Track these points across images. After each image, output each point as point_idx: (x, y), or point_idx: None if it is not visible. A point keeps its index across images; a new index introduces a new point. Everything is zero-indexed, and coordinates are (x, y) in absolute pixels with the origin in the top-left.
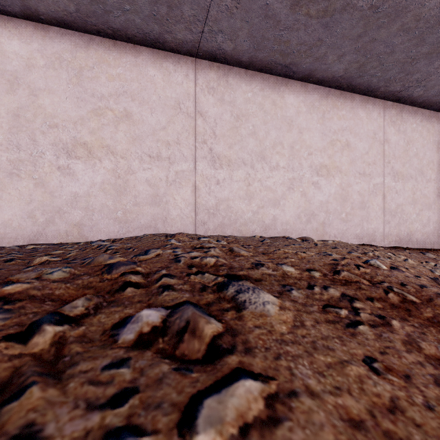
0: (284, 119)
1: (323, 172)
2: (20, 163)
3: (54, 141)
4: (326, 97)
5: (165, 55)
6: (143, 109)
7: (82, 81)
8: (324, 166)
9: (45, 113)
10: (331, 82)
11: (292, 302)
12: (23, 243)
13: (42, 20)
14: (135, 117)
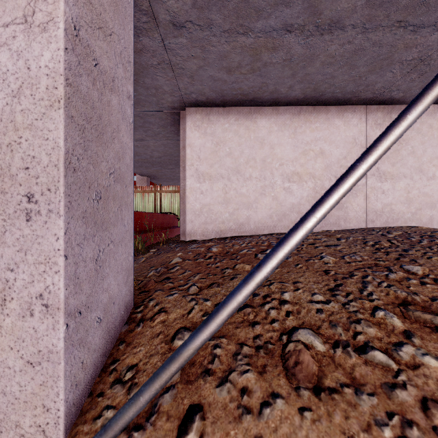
0: None
1: None
2: (265, 188)
3: (282, 173)
4: None
5: (345, 108)
6: (331, 147)
7: (296, 135)
8: None
9: (277, 157)
10: None
11: None
12: (267, 232)
13: (277, 105)
14: (326, 153)
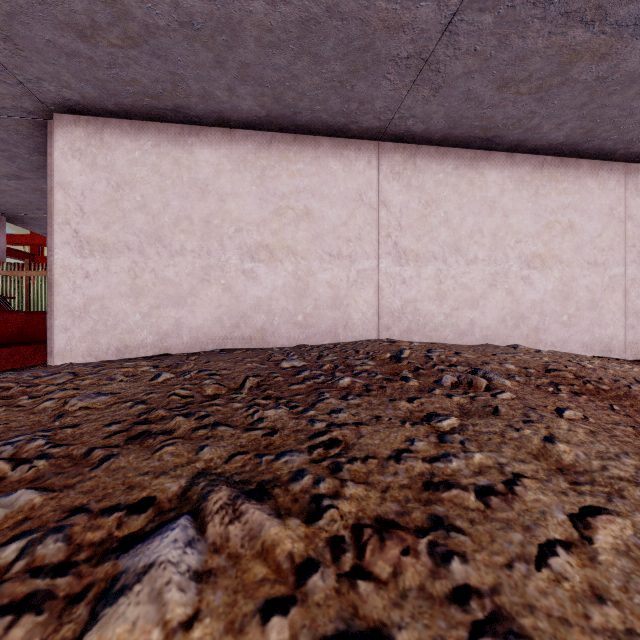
0: (484, 202)
1: (536, 264)
2: (211, 269)
3: (239, 246)
4: (540, 169)
5: (346, 143)
6: (323, 205)
7: (264, 181)
8: (537, 256)
9: (232, 217)
10: (547, 150)
11: (517, 382)
12: (213, 347)
13: (230, 125)
14: (315, 214)
